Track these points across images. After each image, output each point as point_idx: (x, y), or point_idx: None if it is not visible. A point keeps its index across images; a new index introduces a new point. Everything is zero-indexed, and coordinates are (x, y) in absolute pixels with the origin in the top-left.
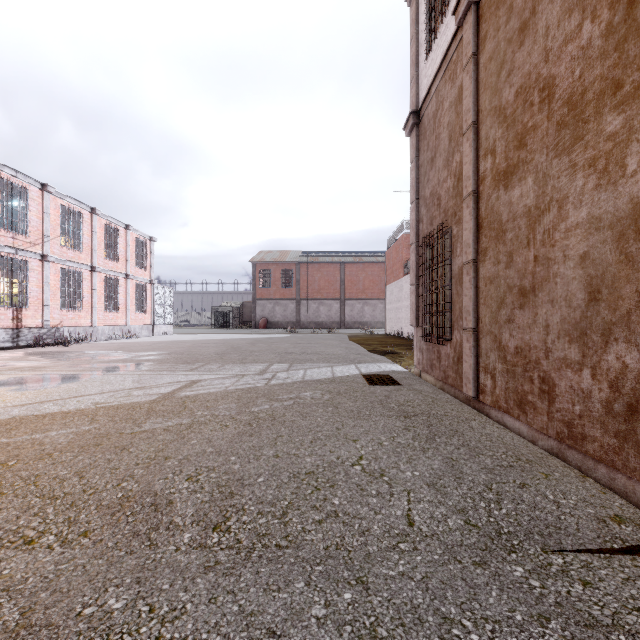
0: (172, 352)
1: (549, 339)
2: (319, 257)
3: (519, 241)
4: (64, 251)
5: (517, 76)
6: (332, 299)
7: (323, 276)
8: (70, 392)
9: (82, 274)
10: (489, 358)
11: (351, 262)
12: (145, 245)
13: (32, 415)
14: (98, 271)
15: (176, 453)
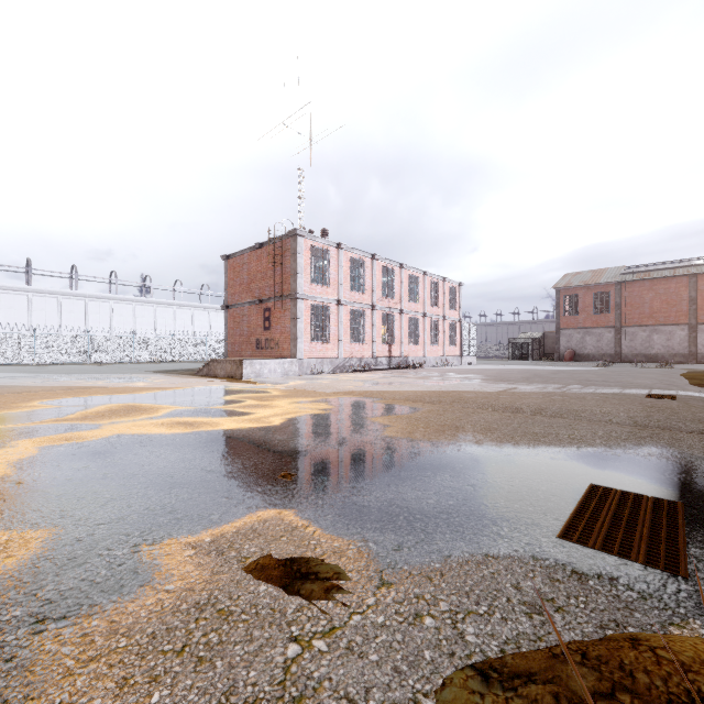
0: (487, 375)
1: None
2: (651, 271)
3: None
4: (410, 305)
5: None
6: (673, 324)
7: (657, 296)
8: (453, 387)
9: (418, 319)
10: None
11: None
12: (455, 291)
13: (450, 391)
14: (427, 316)
15: (518, 402)
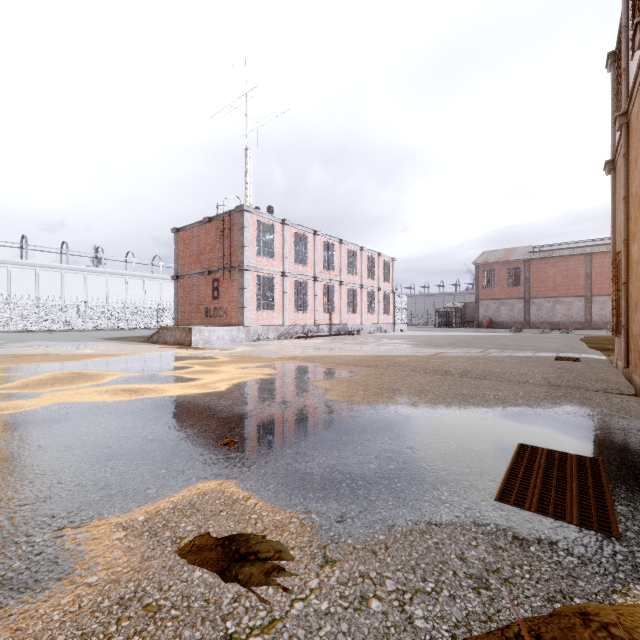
0: (418, 341)
1: (639, 329)
2: (555, 251)
3: (635, 276)
4: (348, 277)
5: (635, 184)
6: (572, 296)
7: (560, 271)
8: (388, 351)
9: (356, 290)
10: (630, 343)
11: (600, 252)
12: (389, 265)
13: (385, 355)
14: (364, 288)
15: (447, 365)
